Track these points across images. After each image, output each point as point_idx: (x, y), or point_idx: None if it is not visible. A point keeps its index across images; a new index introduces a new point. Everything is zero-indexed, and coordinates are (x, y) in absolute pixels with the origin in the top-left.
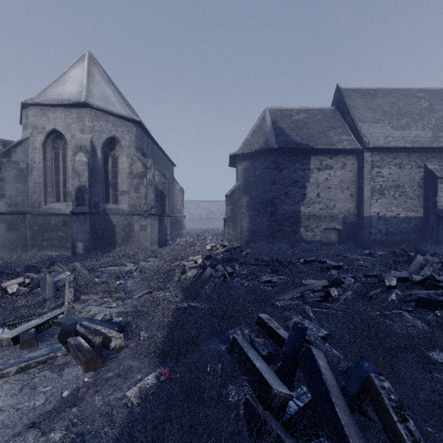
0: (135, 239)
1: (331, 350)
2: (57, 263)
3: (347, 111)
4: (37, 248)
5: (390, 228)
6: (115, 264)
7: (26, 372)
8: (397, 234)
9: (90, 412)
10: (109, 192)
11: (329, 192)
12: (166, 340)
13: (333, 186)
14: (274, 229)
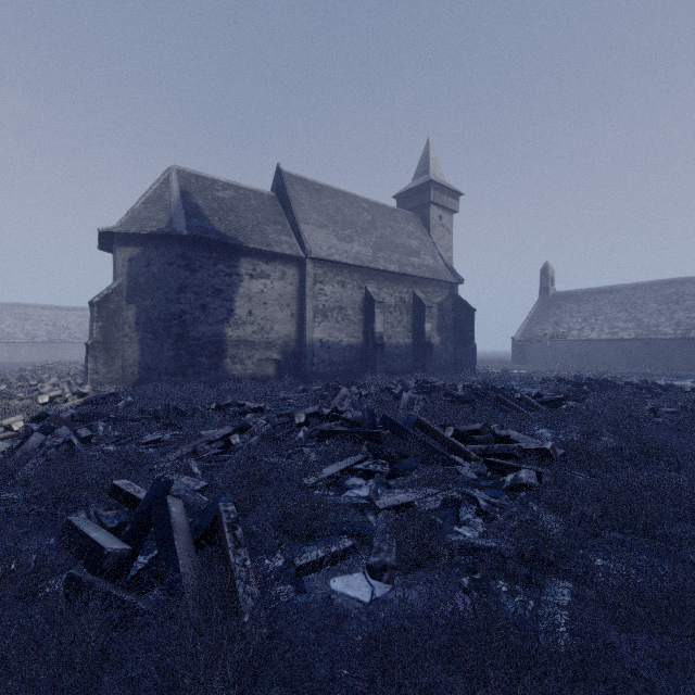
0: None
1: (200, 499)
2: None
3: (289, 204)
4: None
5: (334, 358)
6: None
7: None
8: (340, 364)
9: None
10: None
11: (265, 309)
12: None
13: (270, 302)
14: (184, 362)
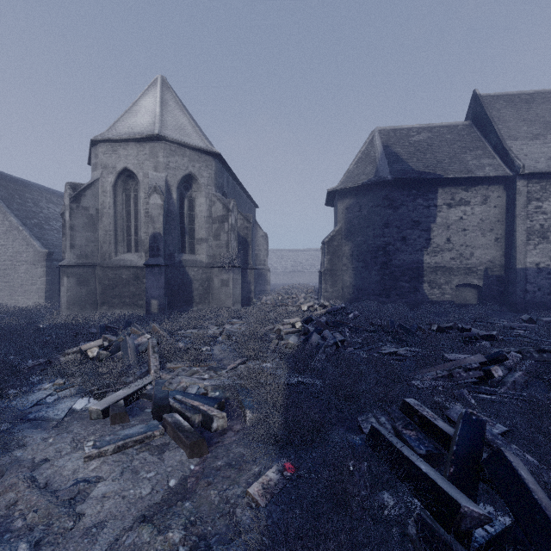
0: (214, 296)
1: (522, 455)
2: (133, 323)
3: (490, 126)
4: (107, 305)
5: None
6: (197, 326)
7: (123, 452)
8: None
9: (207, 510)
10: (185, 240)
11: (463, 235)
12: (283, 425)
13: (469, 228)
14: (387, 285)
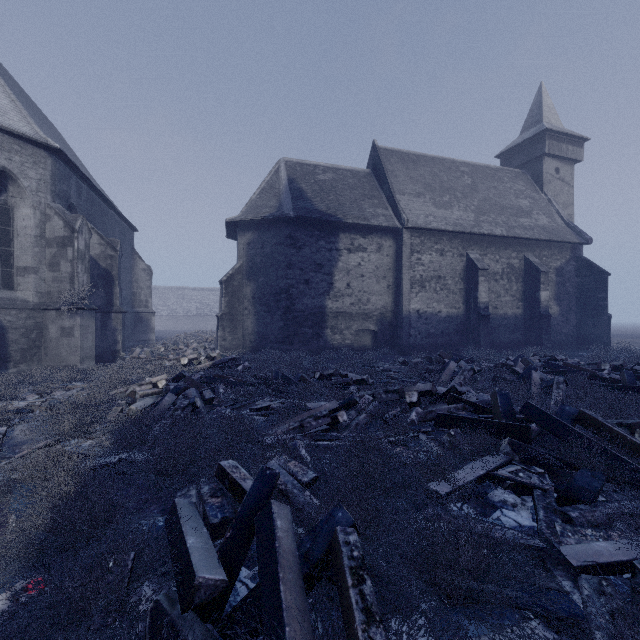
0: (50, 351)
1: (310, 500)
2: None
3: (385, 178)
4: None
5: (431, 329)
6: None
7: None
8: (439, 336)
9: None
10: None
11: (362, 281)
12: (51, 527)
13: (367, 274)
14: (290, 331)
